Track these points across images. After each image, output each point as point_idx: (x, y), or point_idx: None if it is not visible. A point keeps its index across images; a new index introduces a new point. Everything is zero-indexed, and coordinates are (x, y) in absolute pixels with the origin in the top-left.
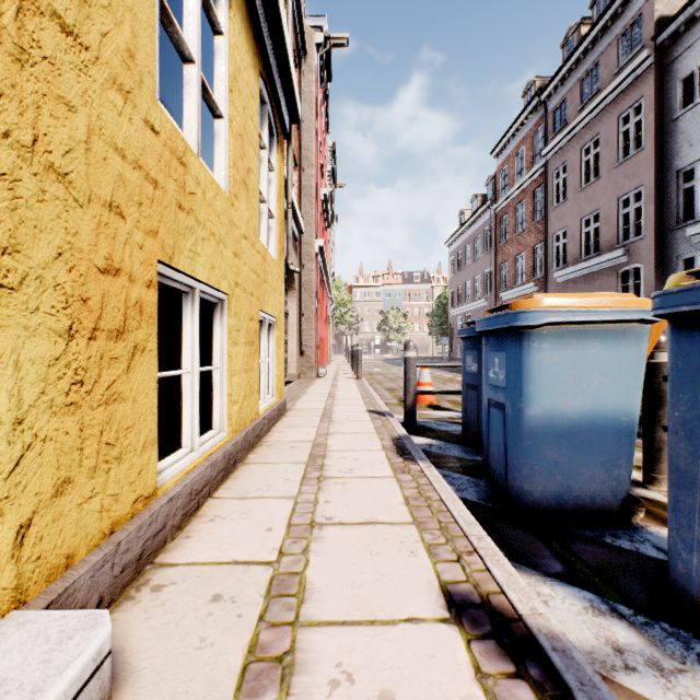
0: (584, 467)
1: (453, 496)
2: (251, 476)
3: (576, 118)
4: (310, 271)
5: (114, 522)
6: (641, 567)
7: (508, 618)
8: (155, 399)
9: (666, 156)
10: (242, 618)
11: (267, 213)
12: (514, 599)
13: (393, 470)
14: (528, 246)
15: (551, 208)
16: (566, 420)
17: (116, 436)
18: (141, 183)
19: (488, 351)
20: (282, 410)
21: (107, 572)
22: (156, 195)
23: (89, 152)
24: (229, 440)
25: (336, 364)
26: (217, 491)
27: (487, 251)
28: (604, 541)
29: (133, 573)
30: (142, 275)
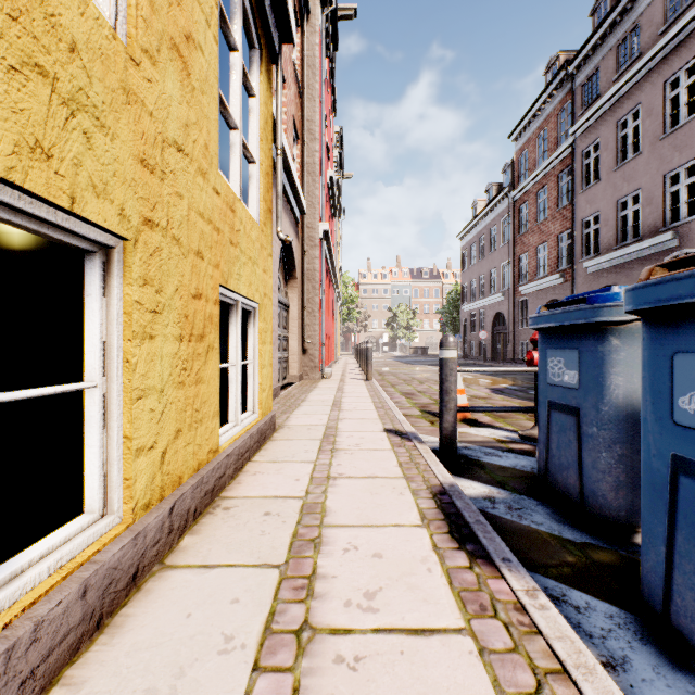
0: None
1: None
2: (154, 620)
3: (612, 88)
4: (313, 259)
5: None
6: None
7: None
8: None
9: None
10: None
11: (240, 147)
12: None
13: (458, 602)
14: (552, 235)
15: (580, 191)
16: None
17: None
18: None
19: (672, 352)
20: (267, 431)
21: None
22: None
23: None
24: (119, 533)
25: (343, 363)
26: None
27: (504, 242)
28: None
29: None
30: None
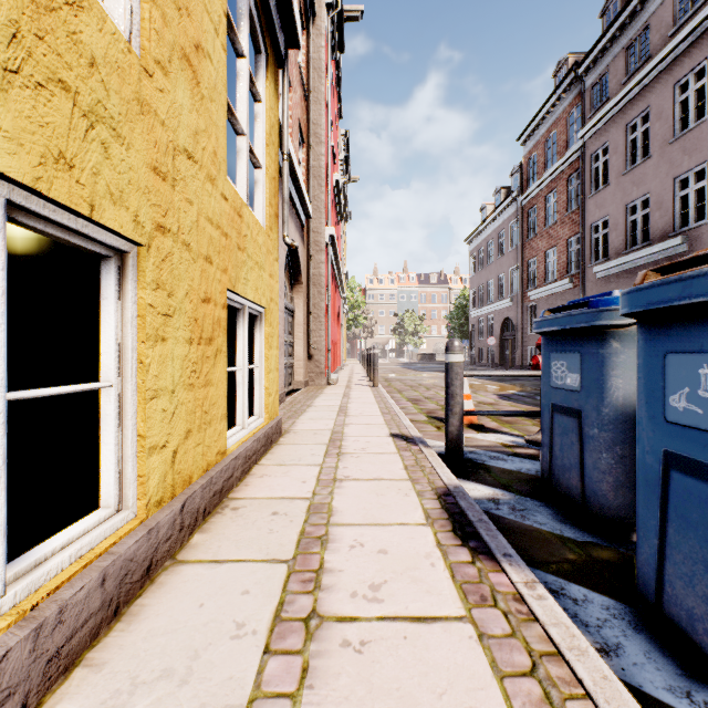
0: None
1: None
2: (169, 609)
3: (621, 91)
4: (319, 264)
5: None
6: None
7: None
8: None
9: None
10: None
11: (247, 152)
12: None
13: (460, 593)
14: (561, 239)
15: (589, 195)
16: None
17: None
18: None
19: (664, 352)
20: (274, 436)
21: None
22: None
23: None
24: (134, 527)
25: (349, 369)
26: (63, 680)
27: (512, 246)
28: None
29: None
30: None
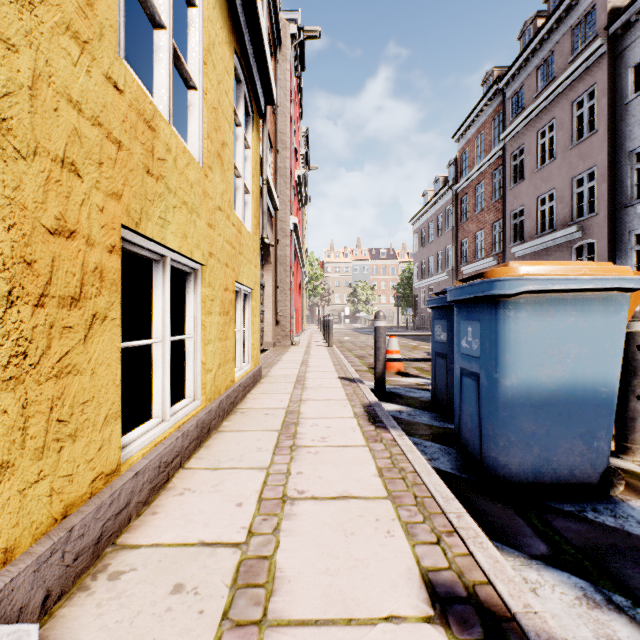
0: (562, 439)
1: (427, 467)
2: (224, 444)
3: (533, 104)
4: (284, 247)
5: (67, 505)
6: (630, 547)
7: (499, 617)
8: (119, 370)
9: (618, 138)
10: (204, 615)
11: (242, 188)
12: (504, 593)
13: (365, 439)
14: (487, 224)
15: (509, 188)
16: (543, 391)
17: (70, 412)
18: (102, 141)
19: (460, 320)
20: (257, 377)
21: (56, 563)
22: (120, 156)
23: (34, 99)
24: (202, 408)
25: (309, 333)
26: (188, 461)
27: (448, 228)
28: (586, 517)
29: (90, 559)
30: (103, 239)
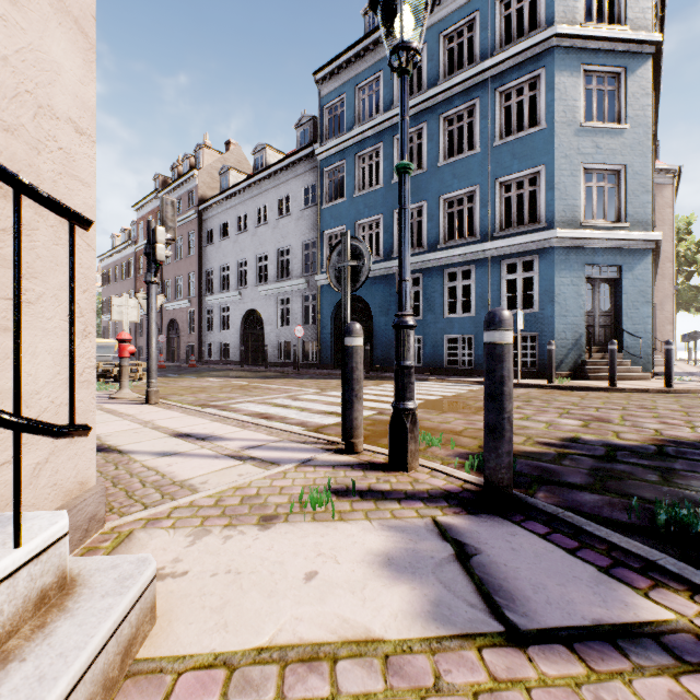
0: None
1: None
2: None
3: None
4: None
5: None
6: None
7: None
8: None
9: (203, 262)
10: None
11: None
12: None
13: None
14: None
15: (164, 265)
16: None
17: None
18: None
19: None
20: None
21: None
22: None
23: None
24: None
25: None
26: None
27: (131, 276)
28: None
29: None
30: None
